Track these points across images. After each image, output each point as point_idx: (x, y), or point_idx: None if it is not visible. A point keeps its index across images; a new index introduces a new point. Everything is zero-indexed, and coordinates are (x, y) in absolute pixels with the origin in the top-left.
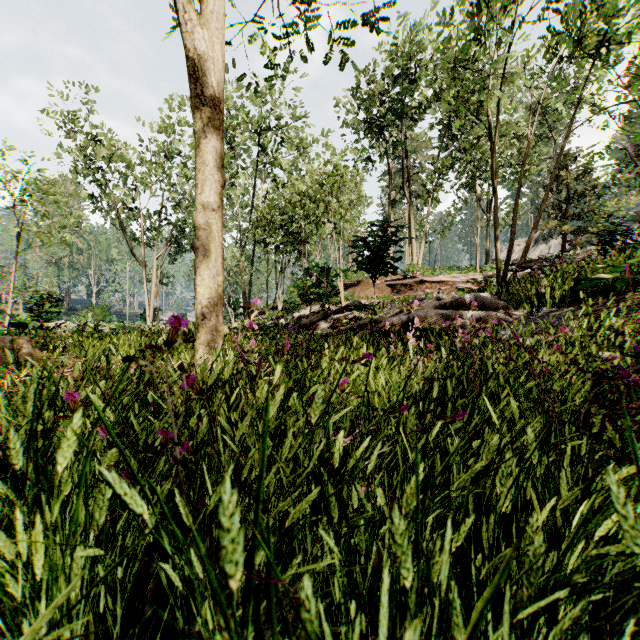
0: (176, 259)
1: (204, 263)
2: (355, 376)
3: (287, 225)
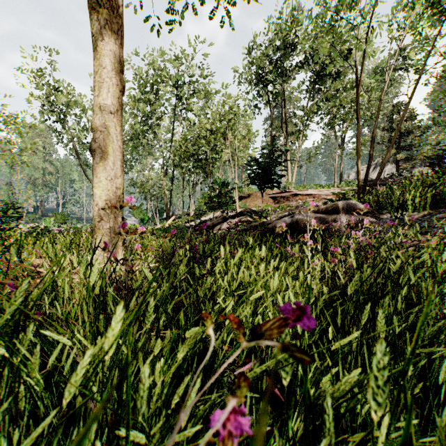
0: None
1: (101, 165)
2: (257, 295)
3: (197, 153)
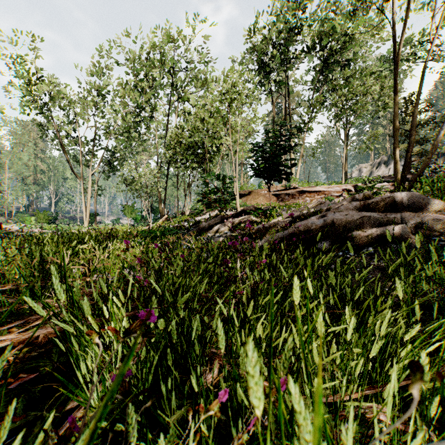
0: (110, 176)
1: None
2: None
3: (192, 146)
